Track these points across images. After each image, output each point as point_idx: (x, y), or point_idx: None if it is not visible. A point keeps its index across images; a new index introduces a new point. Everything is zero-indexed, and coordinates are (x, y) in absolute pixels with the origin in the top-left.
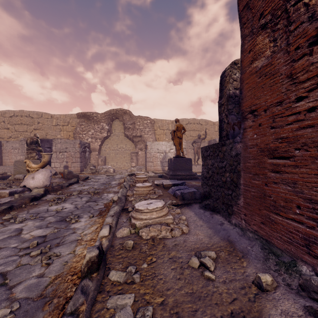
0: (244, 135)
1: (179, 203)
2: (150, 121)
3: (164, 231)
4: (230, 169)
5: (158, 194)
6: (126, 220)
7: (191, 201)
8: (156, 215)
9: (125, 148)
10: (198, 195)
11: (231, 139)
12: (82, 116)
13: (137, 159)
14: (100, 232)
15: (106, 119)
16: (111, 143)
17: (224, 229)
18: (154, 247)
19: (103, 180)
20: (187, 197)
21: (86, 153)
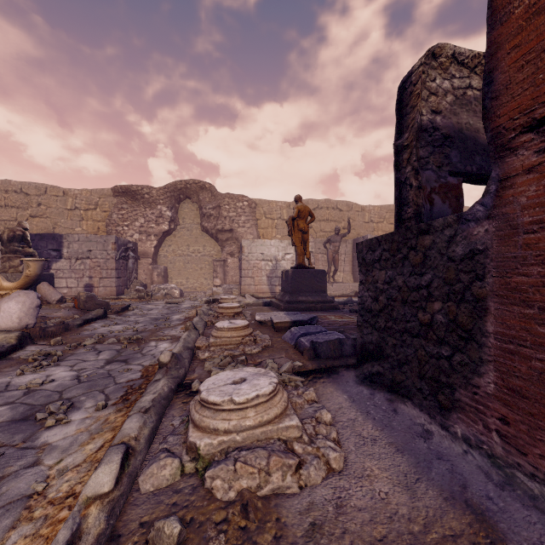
0: (502, 197)
1: (308, 367)
2: (248, 204)
3: (278, 472)
4: (446, 291)
5: (263, 344)
6: (179, 424)
7: (335, 363)
8: (256, 420)
9: (203, 253)
10: (347, 346)
11: (451, 215)
12: (122, 193)
13: (225, 272)
14: (89, 480)
15: (166, 200)
16: (176, 243)
17: (441, 456)
18: (248, 543)
19: (156, 312)
20: (324, 351)
21: (129, 261)
